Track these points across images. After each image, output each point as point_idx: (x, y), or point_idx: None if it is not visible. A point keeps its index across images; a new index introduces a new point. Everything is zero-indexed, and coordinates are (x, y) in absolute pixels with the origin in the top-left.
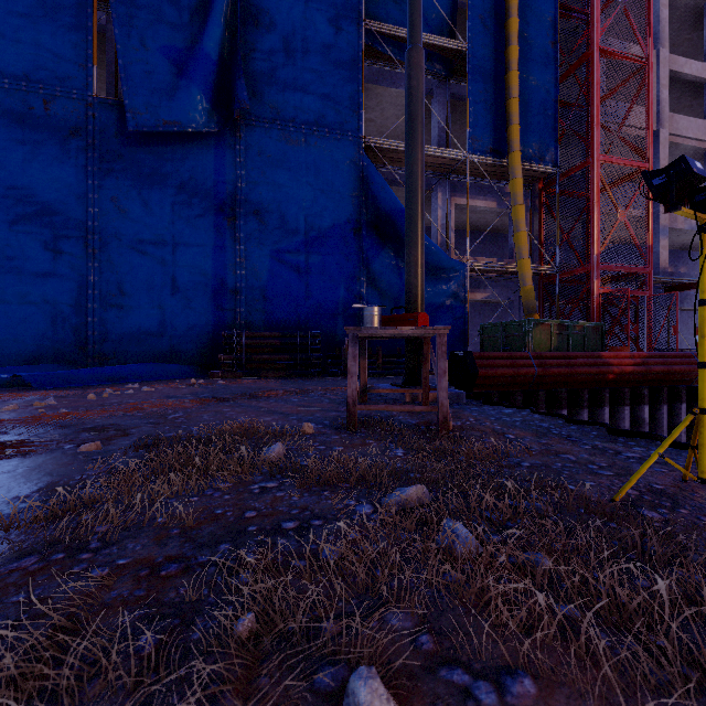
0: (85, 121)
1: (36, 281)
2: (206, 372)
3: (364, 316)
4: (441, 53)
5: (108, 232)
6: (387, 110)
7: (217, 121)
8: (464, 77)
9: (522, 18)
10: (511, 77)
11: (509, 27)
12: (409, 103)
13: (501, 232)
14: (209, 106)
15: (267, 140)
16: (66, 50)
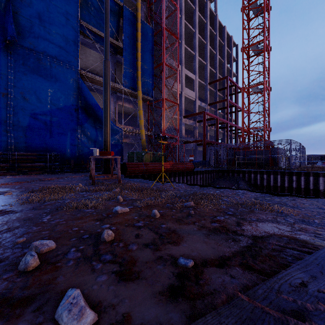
0: None
1: None
2: None
3: (94, 151)
4: (113, 44)
5: None
6: (89, 57)
7: None
8: (122, 56)
9: (142, 43)
10: (138, 63)
11: (137, 45)
12: (105, 78)
13: (135, 116)
14: None
15: (27, 59)
16: None
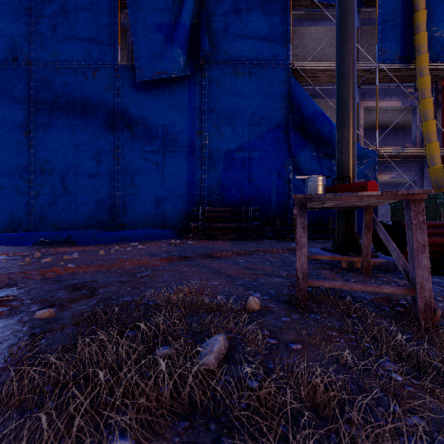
0: (114, 80)
1: (89, 179)
2: (183, 234)
3: (307, 186)
4: None
5: (126, 147)
6: (307, 45)
7: (190, 68)
8: (372, 6)
9: None
10: None
11: None
12: (341, 0)
13: (401, 127)
14: (184, 58)
15: (222, 76)
16: (104, 39)
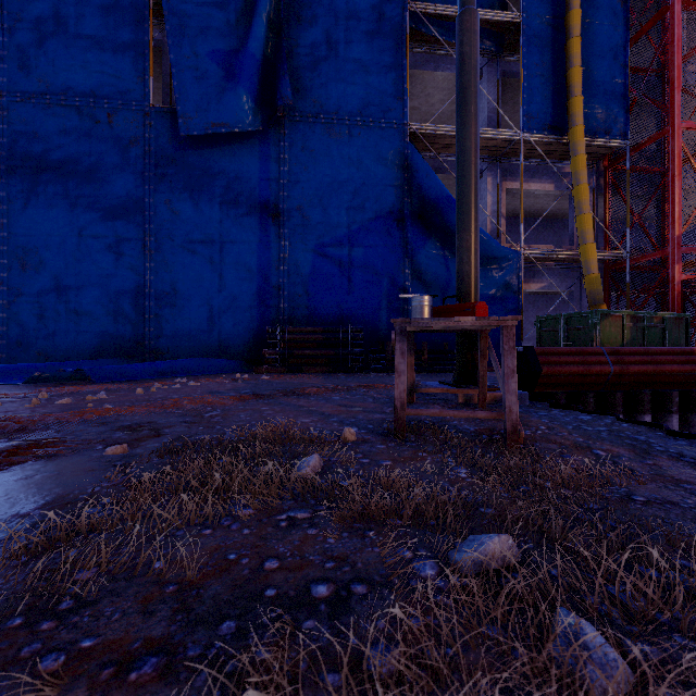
0: (142, 130)
1: (101, 282)
2: (252, 367)
3: (412, 306)
4: (492, 28)
5: (163, 233)
6: (432, 96)
7: (262, 120)
8: (517, 52)
9: None
10: (572, 45)
11: None
12: (461, 72)
13: (558, 217)
14: (254, 105)
15: (310, 135)
16: (126, 65)
